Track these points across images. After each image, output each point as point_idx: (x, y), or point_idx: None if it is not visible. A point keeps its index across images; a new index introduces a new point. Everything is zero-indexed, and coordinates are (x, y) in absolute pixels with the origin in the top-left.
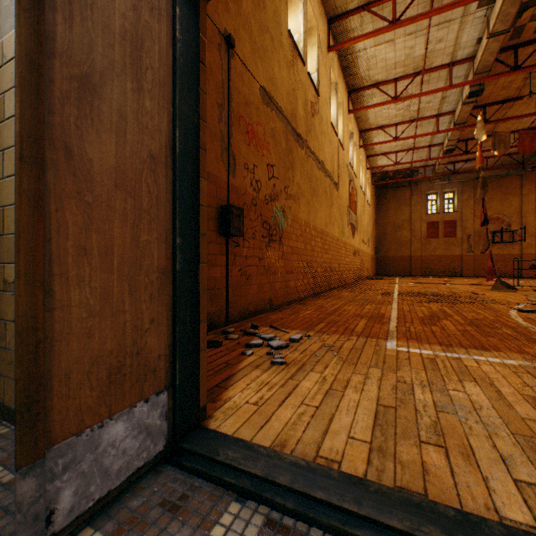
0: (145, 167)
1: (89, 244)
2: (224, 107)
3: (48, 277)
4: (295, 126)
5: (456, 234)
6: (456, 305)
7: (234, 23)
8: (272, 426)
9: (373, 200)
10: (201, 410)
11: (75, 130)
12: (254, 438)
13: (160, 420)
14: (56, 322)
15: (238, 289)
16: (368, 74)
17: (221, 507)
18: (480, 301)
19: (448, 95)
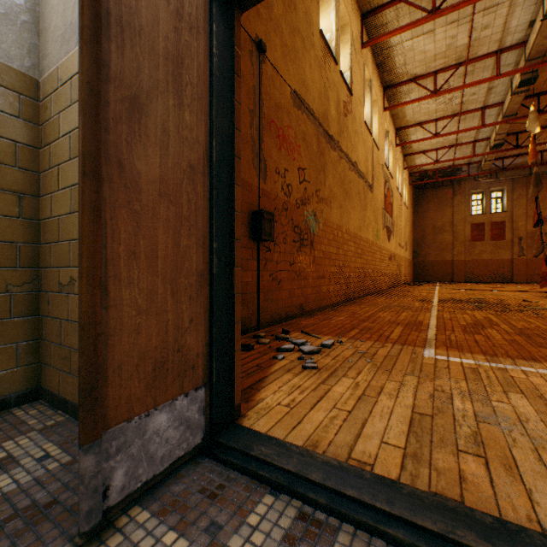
0: (185, 177)
1: (137, 248)
2: (256, 113)
3: (104, 278)
4: (326, 128)
5: (504, 237)
6: (504, 313)
7: (265, 28)
8: (304, 427)
9: (411, 201)
10: (235, 409)
11: (126, 146)
12: (286, 437)
13: (198, 415)
14: (111, 318)
15: (269, 294)
16: (405, 69)
17: (256, 498)
18: (532, 309)
19: (495, 85)
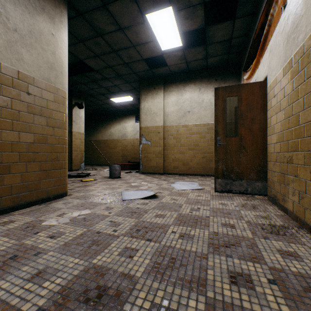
0: None
1: None
2: None
3: None
4: None
5: None
6: None
7: None
8: None
9: None
10: None
11: None
12: None
13: None
14: None
15: None
16: None
17: None
18: None
19: None
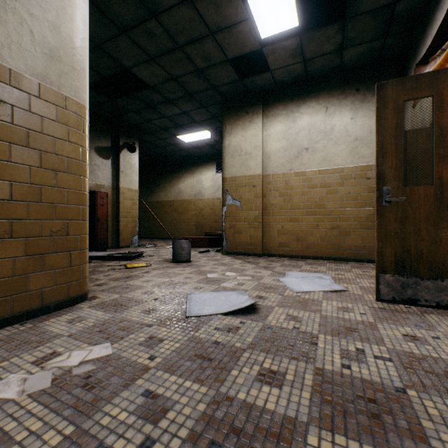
0: None
1: None
2: None
3: None
4: None
5: None
6: None
7: None
8: None
9: None
10: None
11: None
12: None
13: None
14: None
15: None
16: None
17: None
18: None
19: None
